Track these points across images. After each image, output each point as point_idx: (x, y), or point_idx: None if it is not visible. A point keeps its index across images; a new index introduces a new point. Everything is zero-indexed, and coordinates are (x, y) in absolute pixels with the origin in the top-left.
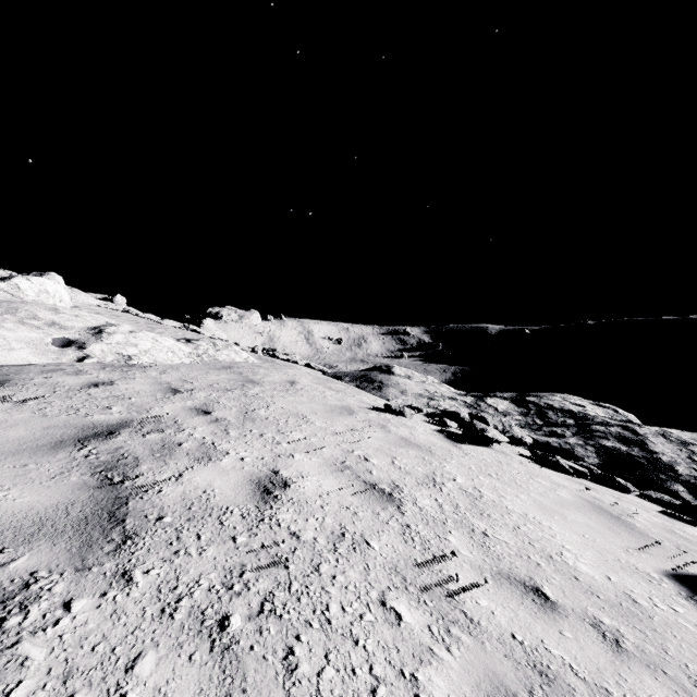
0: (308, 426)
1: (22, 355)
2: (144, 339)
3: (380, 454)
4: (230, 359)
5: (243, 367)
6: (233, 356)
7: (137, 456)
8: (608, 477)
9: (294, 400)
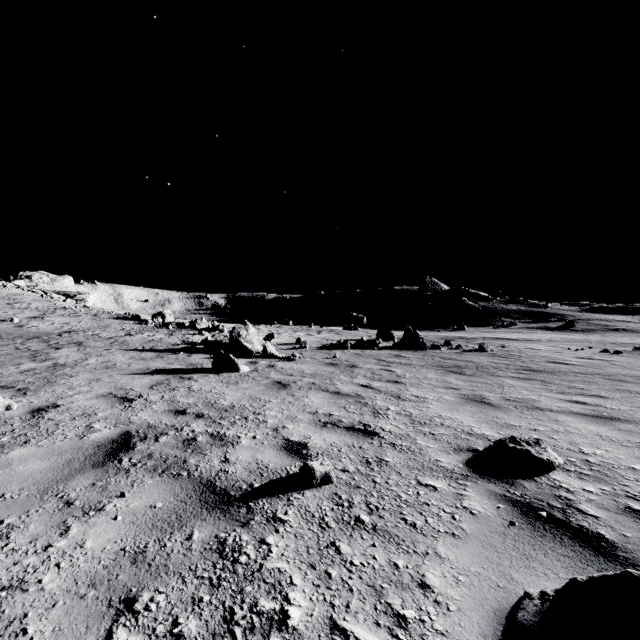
0: None
1: None
2: None
3: None
4: None
5: None
6: None
7: None
8: None
9: None
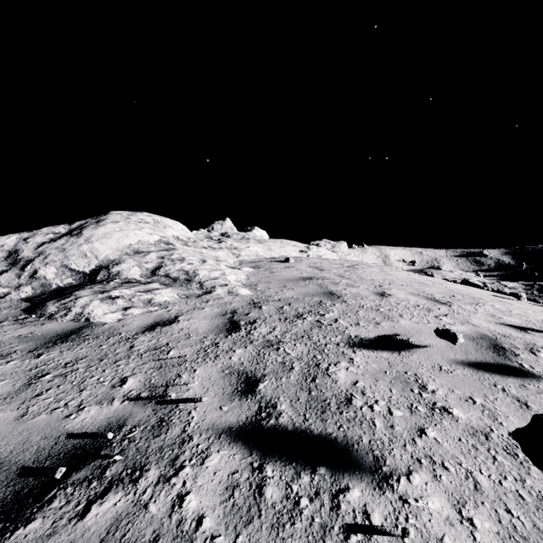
0: (390, 270)
1: (295, 254)
2: (322, 250)
3: (414, 276)
4: (351, 259)
5: (358, 262)
6: (352, 258)
7: (352, 267)
8: (533, 299)
9: (384, 268)
